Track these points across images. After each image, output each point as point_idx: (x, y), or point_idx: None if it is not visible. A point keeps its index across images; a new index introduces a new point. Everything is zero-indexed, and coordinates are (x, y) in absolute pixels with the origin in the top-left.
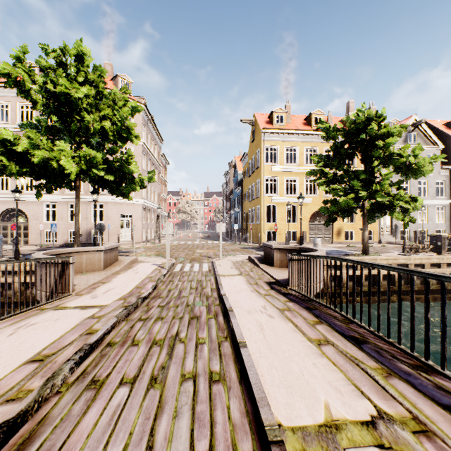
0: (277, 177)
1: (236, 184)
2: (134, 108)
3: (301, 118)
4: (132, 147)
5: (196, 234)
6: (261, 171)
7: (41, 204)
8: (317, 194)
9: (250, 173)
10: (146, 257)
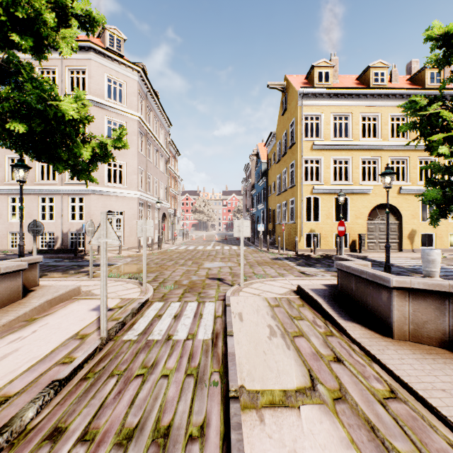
0: (321, 157)
1: (259, 177)
2: (86, 16)
3: (352, 79)
4: (124, 123)
5: (213, 236)
6: (297, 149)
7: (4, 197)
8: (379, 181)
9: (279, 156)
10: (108, 281)
